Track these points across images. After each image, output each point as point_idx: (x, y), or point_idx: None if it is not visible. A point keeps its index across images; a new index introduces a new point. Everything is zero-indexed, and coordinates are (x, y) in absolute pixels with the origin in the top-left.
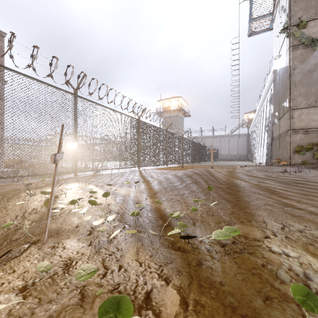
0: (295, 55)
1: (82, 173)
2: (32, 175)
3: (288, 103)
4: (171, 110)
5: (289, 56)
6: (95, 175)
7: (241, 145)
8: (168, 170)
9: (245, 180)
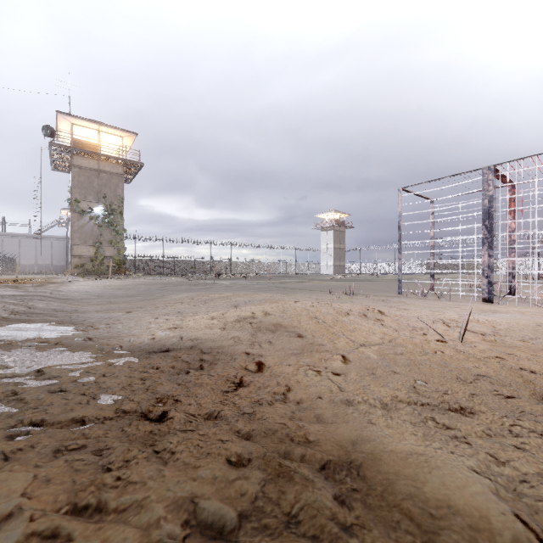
0: (75, 216)
1: None
2: None
3: (71, 241)
4: None
5: (72, 215)
6: None
7: (58, 252)
8: None
9: None
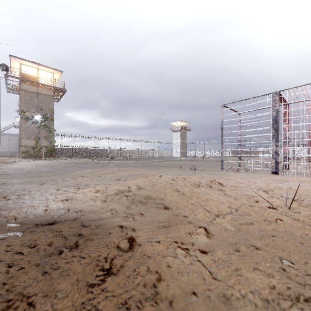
0: (22, 121)
1: None
2: None
3: (20, 136)
4: None
5: (20, 120)
6: None
7: (13, 143)
8: None
9: None
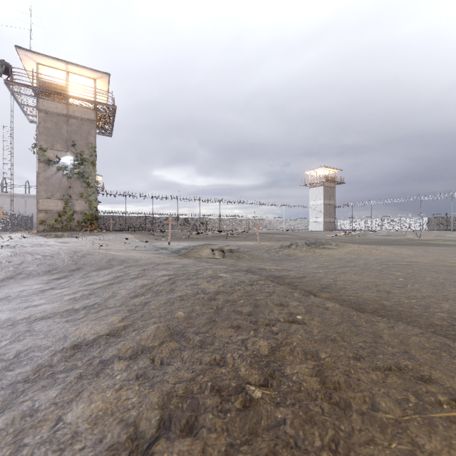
0: (40, 166)
1: None
2: None
3: (37, 194)
4: None
5: (37, 165)
6: None
7: None
8: None
9: None
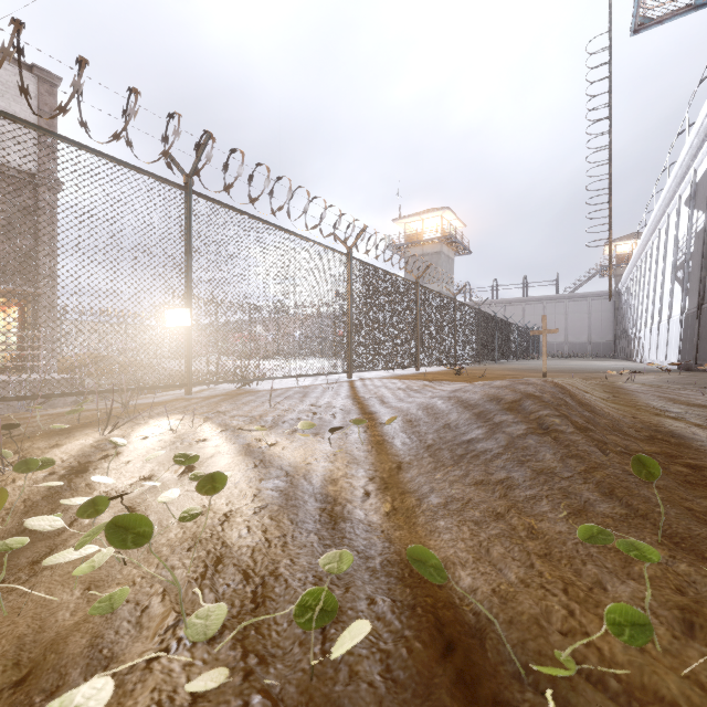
0: None
1: (212, 386)
2: (74, 394)
3: None
4: (424, 240)
5: None
6: (237, 392)
7: (599, 319)
8: (423, 382)
9: (689, 420)
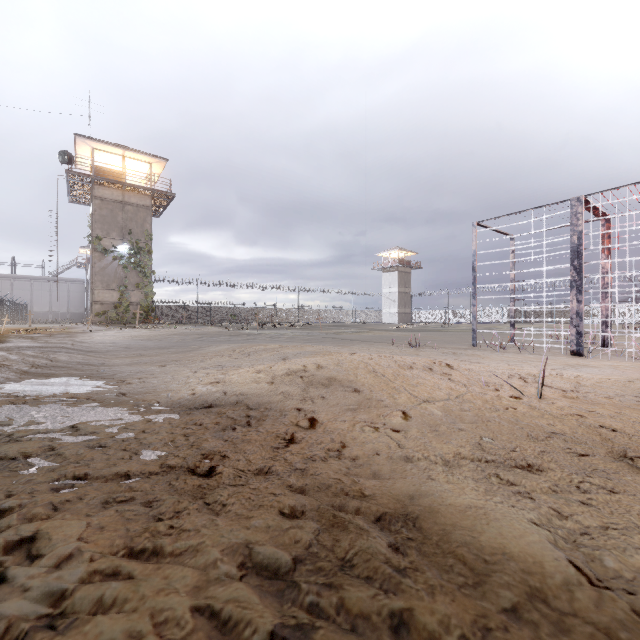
0: (96, 255)
1: None
2: None
3: (92, 284)
4: None
5: (92, 254)
6: None
7: (76, 297)
8: None
9: None
